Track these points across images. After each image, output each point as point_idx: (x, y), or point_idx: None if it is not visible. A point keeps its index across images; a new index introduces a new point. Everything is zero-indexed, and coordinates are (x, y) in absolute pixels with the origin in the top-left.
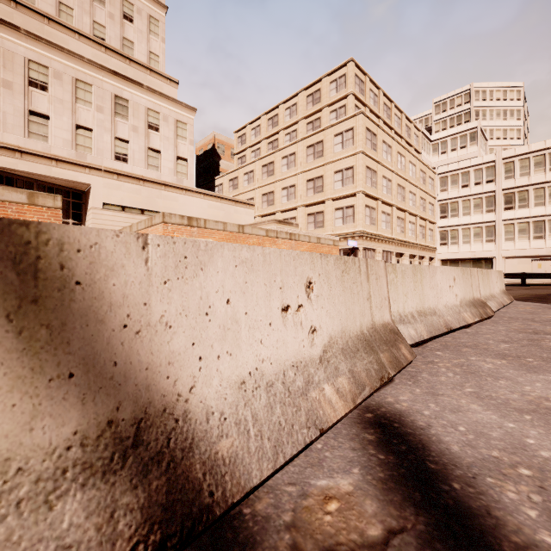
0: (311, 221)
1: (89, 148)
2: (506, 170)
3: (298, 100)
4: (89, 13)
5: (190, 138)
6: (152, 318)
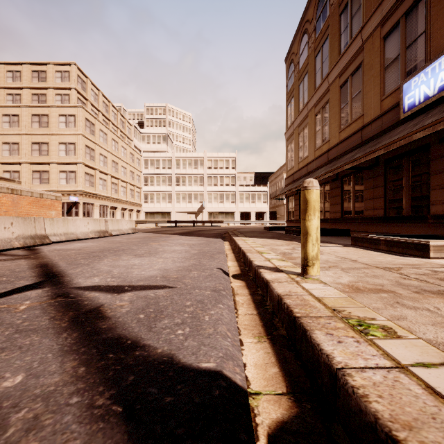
0: (36, 177)
1: None
2: (177, 164)
3: (22, 69)
4: None
5: None
6: None
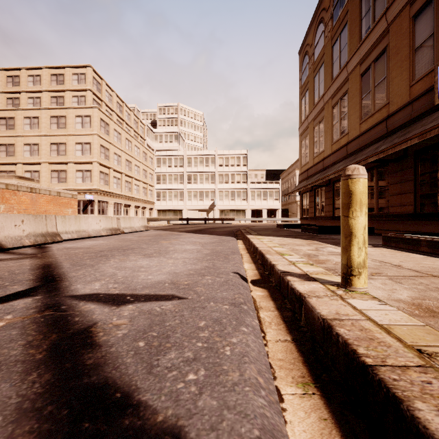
0: (55, 176)
1: None
2: (188, 162)
3: (42, 73)
4: None
5: None
6: None
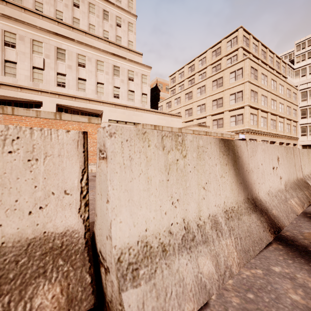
0: (215, 124)
1: (102, 93)
2: None
3: (206, 55)
4: (102, 26)
5: (148, 83)
6: (250, 168)
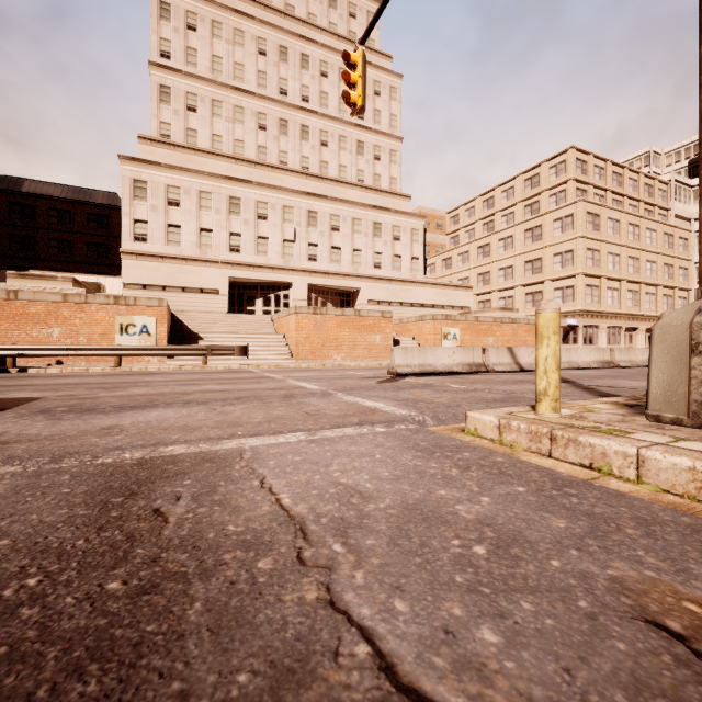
0: (529, 300)
1: (359, 263)
2: None
3: (515, 184)
4: (355, 165)
5: (421, 240)
6: (517, 354)
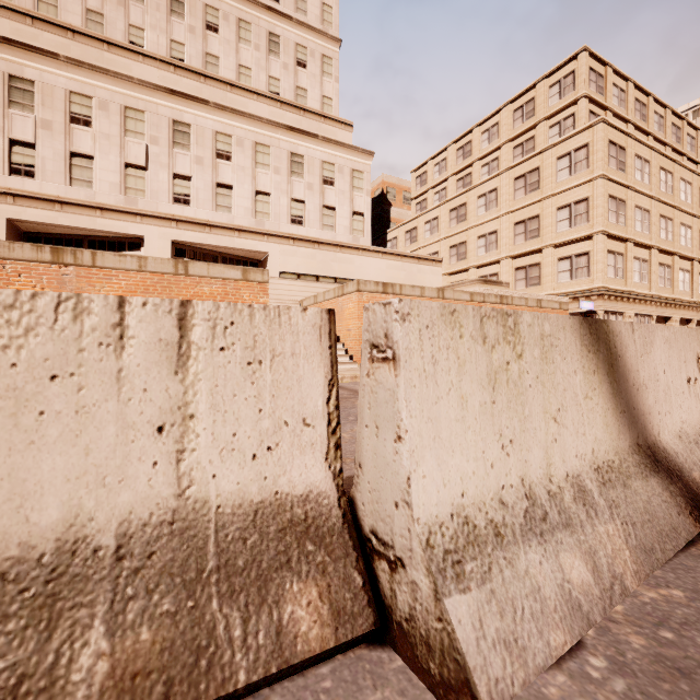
0: (520, 278)
1: (267, 214)
2: None
3: (500, 118)
4: (265, 69)
5: (367, 188)
6: (640, 381)
